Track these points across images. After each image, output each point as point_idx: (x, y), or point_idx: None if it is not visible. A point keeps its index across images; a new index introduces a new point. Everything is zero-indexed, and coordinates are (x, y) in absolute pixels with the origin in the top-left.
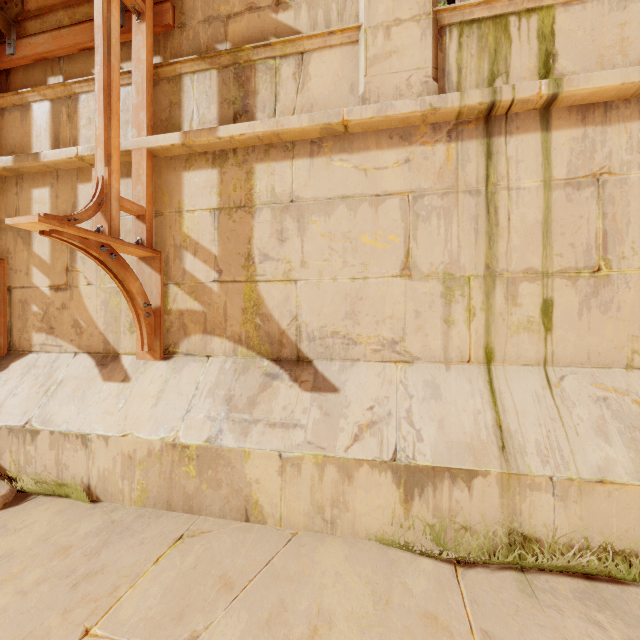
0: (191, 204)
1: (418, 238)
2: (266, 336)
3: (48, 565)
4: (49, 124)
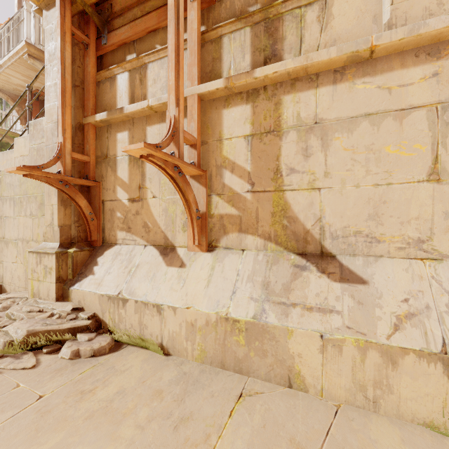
0: (229, 133)
1: (448, 145)
2: (292, 234)
3: (151, 405)
4: (128, 87)
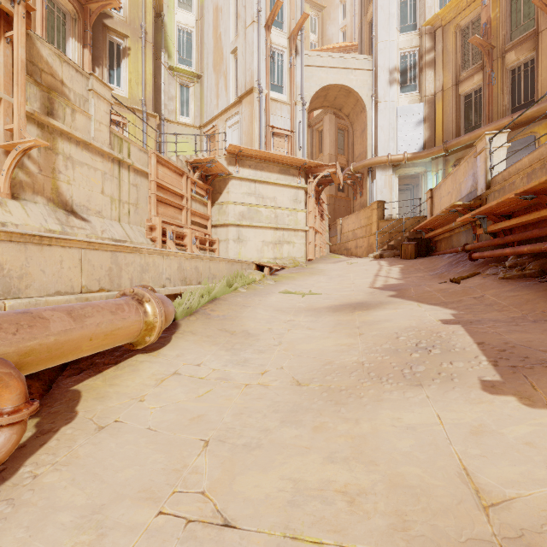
0: None
1: (105, 185)
2: (61, 201)
3: None
4: None
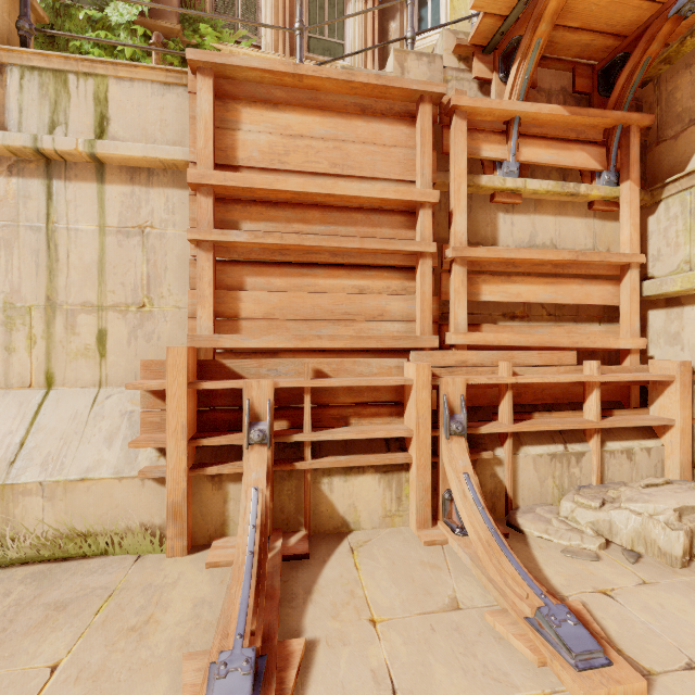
0: None
1: None
2: None
3: None
4: None
